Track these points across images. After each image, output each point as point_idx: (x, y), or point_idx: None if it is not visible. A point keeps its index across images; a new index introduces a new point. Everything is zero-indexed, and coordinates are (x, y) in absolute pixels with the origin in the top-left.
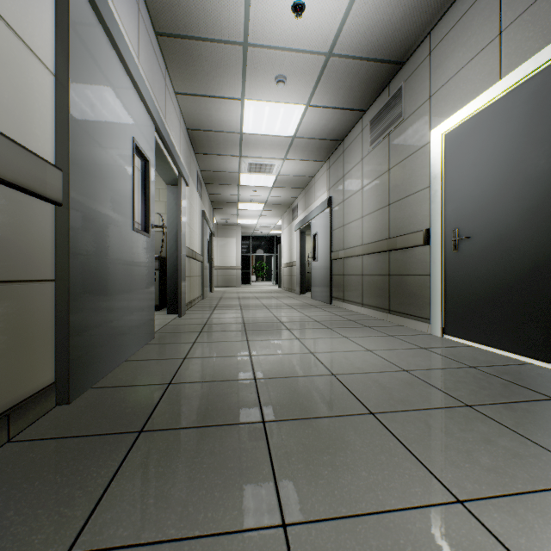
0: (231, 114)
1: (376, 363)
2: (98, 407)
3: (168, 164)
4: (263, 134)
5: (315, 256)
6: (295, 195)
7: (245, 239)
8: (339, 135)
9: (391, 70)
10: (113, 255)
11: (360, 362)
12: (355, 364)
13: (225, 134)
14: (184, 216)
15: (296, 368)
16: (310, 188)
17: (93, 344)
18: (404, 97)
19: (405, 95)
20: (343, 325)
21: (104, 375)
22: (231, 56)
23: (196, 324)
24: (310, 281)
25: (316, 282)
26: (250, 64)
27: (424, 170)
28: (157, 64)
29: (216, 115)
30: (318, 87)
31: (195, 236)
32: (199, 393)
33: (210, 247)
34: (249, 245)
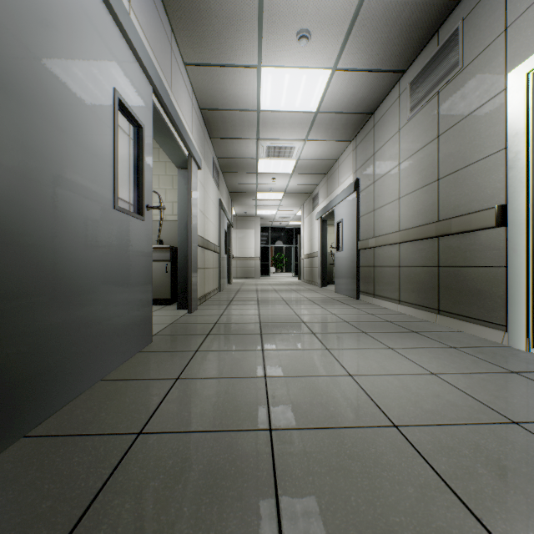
0: (246, 88)
1: (457, 402)
2: (3, 492)
3: (174, 140)
4: (282, 111)
5: (339, 246)
6: (316, 181)
7: (264, 231)
8: (369, 107)
9: (443, 8)
10: (74, 239)
11: (429, 397)
12: (422, 403)
13: (240, 113)
14: (196, 202)
15: (333, 408)
16: (333, 172)
17: (29, 370)
18: (461, 40)
19: (463, 37)
20: (382, 329)
21: (55, 410)
22: (244, 7)
23: (205, 323)
24: (332, 273)
25: (340, 275)
26: (267, 16)
27: (496, 127)
28: (160, 21)
29: (230, 90)
30: (348, 42)
31: (210, 225)
32: (176, 463)
33: (228, 238)
34: (268, 237)
